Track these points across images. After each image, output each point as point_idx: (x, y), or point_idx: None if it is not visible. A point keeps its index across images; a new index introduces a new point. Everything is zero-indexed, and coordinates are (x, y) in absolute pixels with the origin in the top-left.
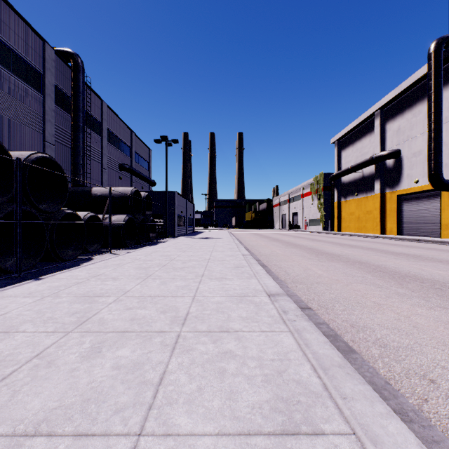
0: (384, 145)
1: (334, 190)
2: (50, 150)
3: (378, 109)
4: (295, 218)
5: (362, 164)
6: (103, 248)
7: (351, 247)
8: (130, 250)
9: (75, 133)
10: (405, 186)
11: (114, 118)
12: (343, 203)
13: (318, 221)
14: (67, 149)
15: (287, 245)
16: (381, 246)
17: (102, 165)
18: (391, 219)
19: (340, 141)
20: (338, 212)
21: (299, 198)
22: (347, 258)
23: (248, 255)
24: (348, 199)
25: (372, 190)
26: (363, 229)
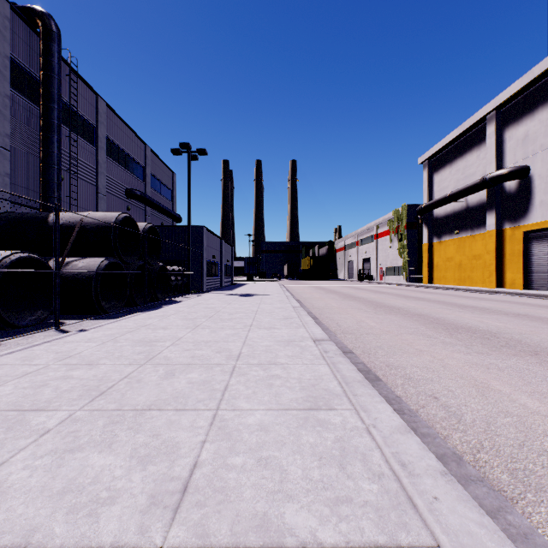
0: (501, 161)
1: (424, 227)
2: (1, 158)
3: (493, 109)
4: (365, 266)
5: (468, 189)
6: (64, 314)
7: (483, 311)
8: (106, 319)
9: (45, 134)
10: (536, 219)
11: (117, 123)
12: (436, 244)
13: (398, 269)
14: (35, 160)
15: (375, 308)
16: (530, 310)
17: (97, 188)
18: (512, 266)
19: (432, 160)
20: (429, 257)
21: (372, 239)
22: (520, 342)
23: (324, 339)
24: (443, 239)
25: (482, 226)
26: (467, 281)
